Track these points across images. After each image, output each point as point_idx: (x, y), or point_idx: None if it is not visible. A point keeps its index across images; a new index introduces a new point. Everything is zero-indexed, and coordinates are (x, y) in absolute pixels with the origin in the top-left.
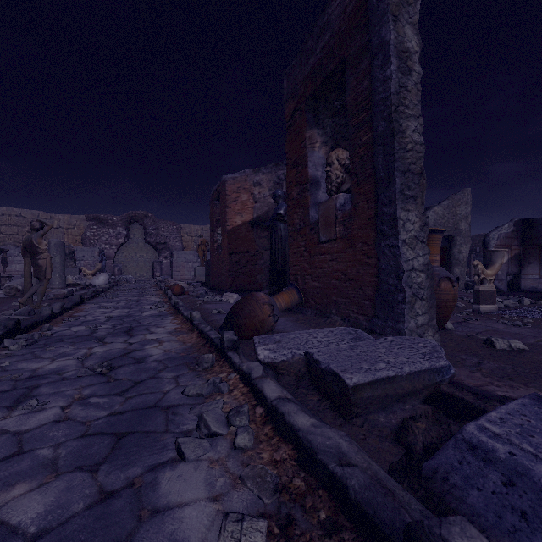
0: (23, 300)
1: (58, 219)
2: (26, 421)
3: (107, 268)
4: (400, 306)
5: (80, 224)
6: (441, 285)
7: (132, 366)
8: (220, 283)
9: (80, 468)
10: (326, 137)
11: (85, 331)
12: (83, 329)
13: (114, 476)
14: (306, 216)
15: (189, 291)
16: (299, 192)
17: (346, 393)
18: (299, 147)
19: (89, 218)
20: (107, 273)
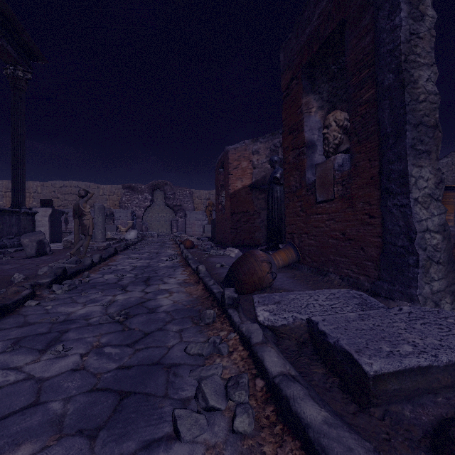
0: (73, 251)
1: (102, 188)
2: (50, 367)
3: (137, 225)
4: (412, 269)
5: (118, 192)
6: None
7: (144, 316)
8: (224, 238)
9: (81, 432)
10: (322, 102)
11: (113, 279)
12: (112, 277)
13: (109, 449)
14: (302, 178)
15: (198, 245)
16: (295, 156)
17: (364, 381)
18: (295, 114)
19: (124, 186)
20: (137, 229)
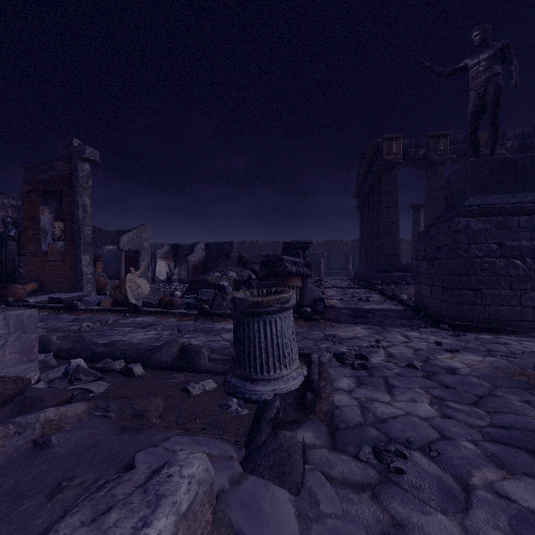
0: None
1: None
2: None
3: None
4: (83, 285)
5: None
6: (100, 278)
7: None
8: None
9: None
10: (52, 210)
11: None
12: None
13: None
14: (39, 247)
15: None
16: (34, 234)
17: (62, 300)
18: (34, 212)
19: None
20: None
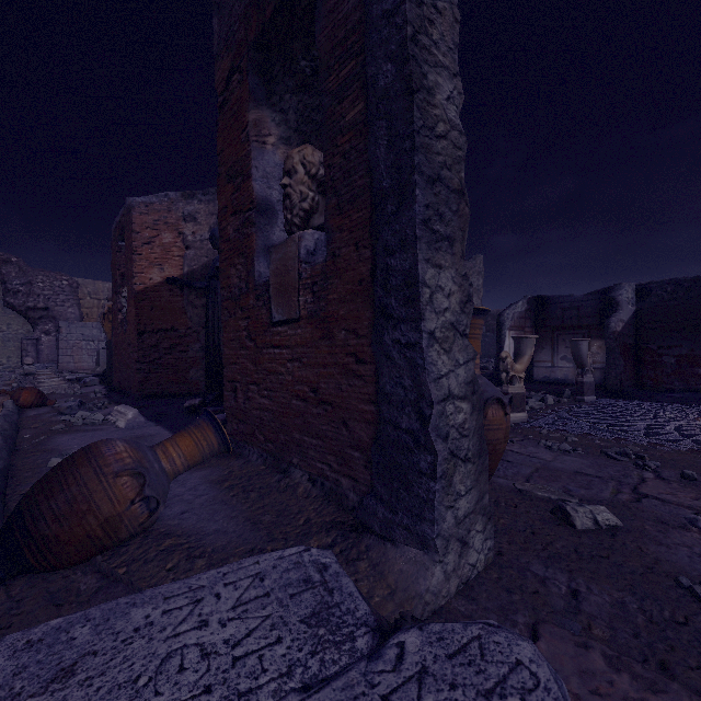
0: None
1: None
2: None
3: None
4: (426, 482)
5: None
6: (488, 414)
7: None
8: (126, 381)
9: None
10: (288, 130)
11: None
12: None
13: None
14: (249, 272)
15: (64, 397)
16: (238, 227)
17: None
18: (238, 141)
19: None
20: None
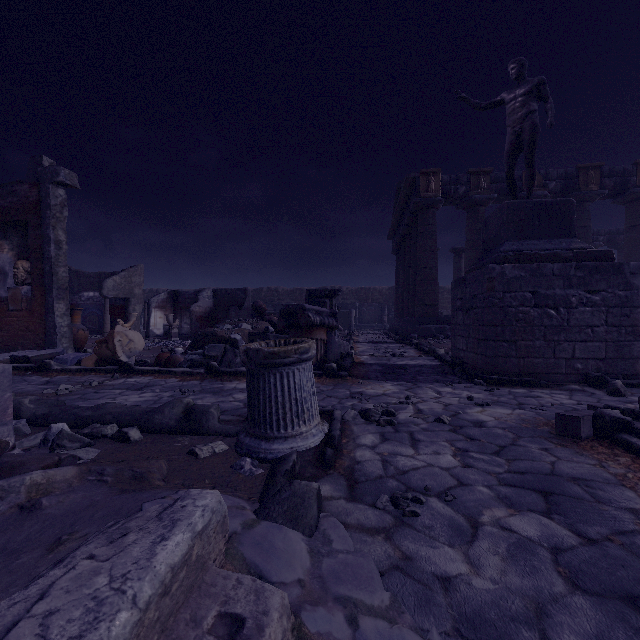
0: None
1: None
2: None
3: None
4: (56, 340)
5: None
6: (79, 332)
7: None
8: None
9: None
10: (13, 246)
11: None
12: None
13: None
14: None
15: None
16: None
17: (29, 359)
18: None
19: None
20: None
